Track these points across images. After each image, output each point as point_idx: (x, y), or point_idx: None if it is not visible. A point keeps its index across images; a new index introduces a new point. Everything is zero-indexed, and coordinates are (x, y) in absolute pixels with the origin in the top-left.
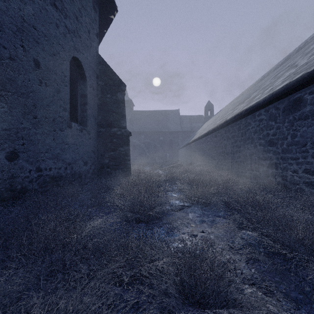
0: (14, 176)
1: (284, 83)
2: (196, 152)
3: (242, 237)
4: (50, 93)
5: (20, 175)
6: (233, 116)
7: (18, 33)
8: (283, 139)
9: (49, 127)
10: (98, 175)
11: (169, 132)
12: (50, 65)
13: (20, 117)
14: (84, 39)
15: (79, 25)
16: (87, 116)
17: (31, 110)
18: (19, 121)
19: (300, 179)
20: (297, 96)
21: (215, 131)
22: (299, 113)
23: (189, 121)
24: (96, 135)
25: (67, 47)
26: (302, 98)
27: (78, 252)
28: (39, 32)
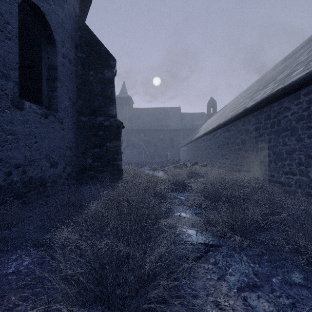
0: None
1: None
2: (201, 150)
3: None
4: None
5: None
6: (259, 101)
7: None
8: None
9: None
10: (77, 180)
11: (170, 130)
12: None
13: None
14: None
15: None
16: (57, 96)
17: None
18: None
19: None
20: None
21: (227, 125)
22: None
23: (191, 118)
24: (74, 126)
25: None
26: None
27: None
28: None
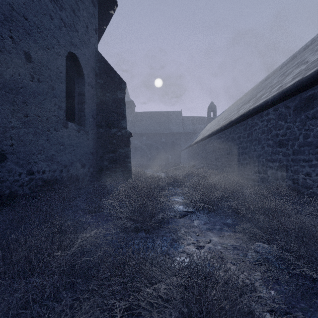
0: (1, 180)
1: (295, 80)
2: (200, 154)
3: (256, 250)
4: (44, 90)
5: (9, 179)
6: (239, 116)
7: (6, 22)
8: (294, 139)
9: (43, 127)
10: (97, 178)
11: (171, 134)
12: (43, 59)
13: (9, 114)
14: (81, 34)
15: (76, 19)
16: (85, 115)
17: (21, 107)
18: (8, 119)
19: (313, 183)
20: (310, 93)
21: (219, 132)
22: (312, 111)
23: (192, 122)
24: (95, 136)
25: (63, 42)
26: (316, 95)
27: (64, 274)
28: (31, 23)
